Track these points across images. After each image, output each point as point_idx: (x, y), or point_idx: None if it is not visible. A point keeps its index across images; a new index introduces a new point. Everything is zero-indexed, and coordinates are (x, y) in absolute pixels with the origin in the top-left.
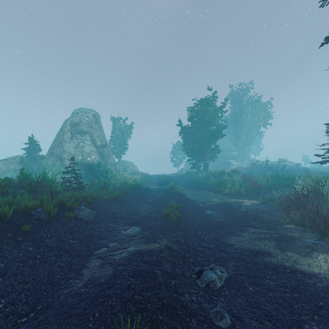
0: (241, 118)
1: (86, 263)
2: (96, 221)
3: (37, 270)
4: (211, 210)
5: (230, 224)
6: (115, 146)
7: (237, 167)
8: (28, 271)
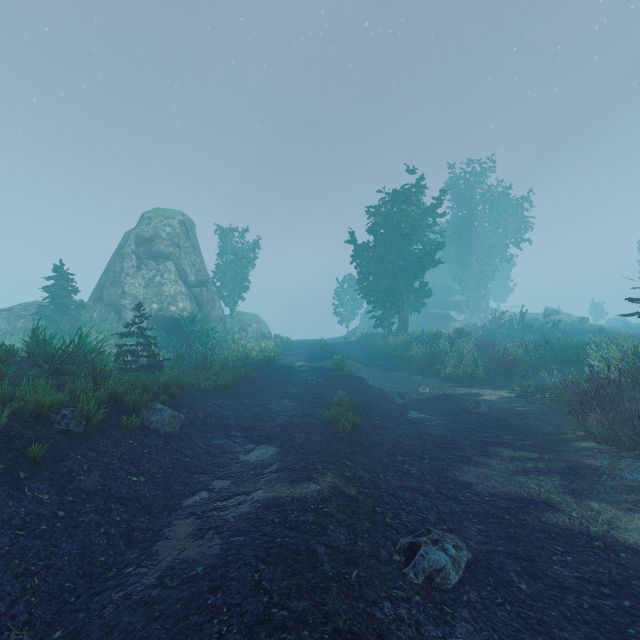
0: (472, 229)
1: (164, 528)
2: (187, 435)
3: (56, 544)
4: (419, 411)
5: (460, 440)
6: (224, 284)
7: (463, 325)
8: (36, 547)
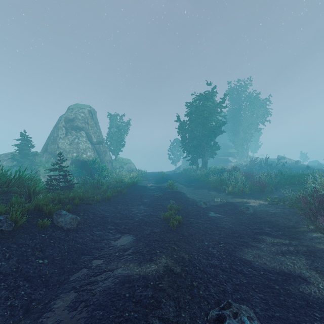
0: (240, 115)
1: (51, 300)
2: (81, 229)
3: None
4: (215, 212)
5: (240, 230)
6: (112, 143)
7: (235, 164)
8: None
